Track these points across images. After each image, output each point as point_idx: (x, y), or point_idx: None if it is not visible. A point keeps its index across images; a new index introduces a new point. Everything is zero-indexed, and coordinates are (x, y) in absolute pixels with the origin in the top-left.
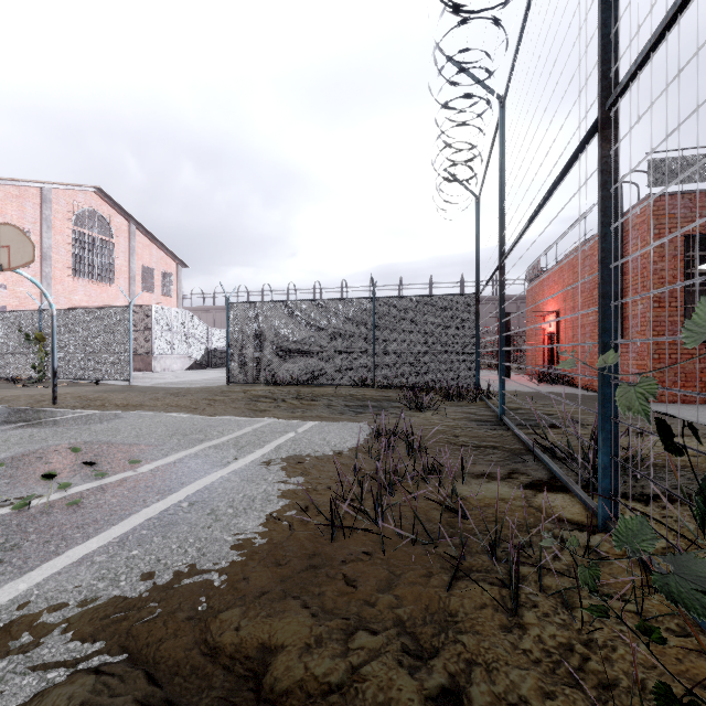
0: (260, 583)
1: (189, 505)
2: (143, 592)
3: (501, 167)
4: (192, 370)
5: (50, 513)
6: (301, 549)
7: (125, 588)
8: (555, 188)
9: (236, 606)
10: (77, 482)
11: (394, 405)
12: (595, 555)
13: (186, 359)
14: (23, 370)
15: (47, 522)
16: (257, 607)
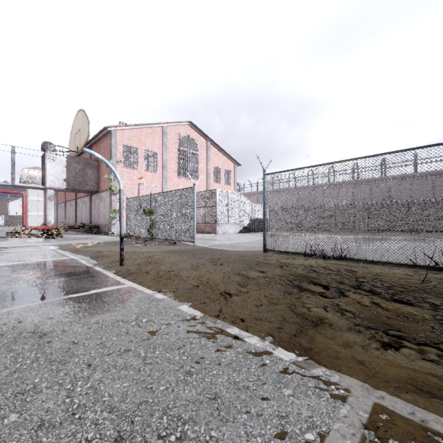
0: None
1: None
2: None
3: None
4: (241, 233)
5: None
6: None
7: None
8: None
9: None
10: None
11: None
12: None
13: (238, 225)
14: (144, 232)
15: None
16: None
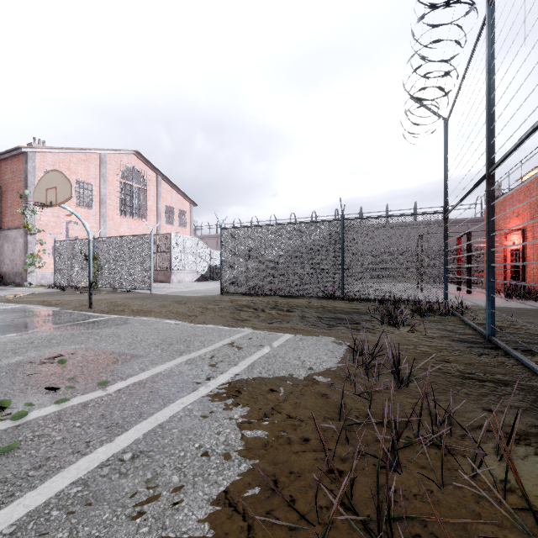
0: None
1: (132, 457)
2: None
3: (489, 68)
4: (199, 281)
5: None
6: None
7: None
8: None
9: None
10: (44, 402)
11: (364, 318)
12: None
13: (195, 273)
14: (84, 281)
15: None
16: None
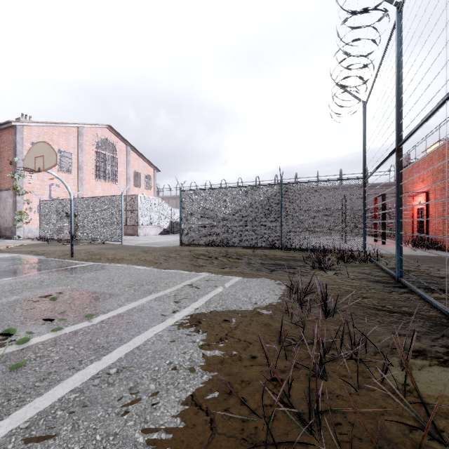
0: None
1: (117, 372)
2: None
3: (398, 63)
4: (162, 235)
5: None
6: None
7: None
8: None
9: None
10: (41, 331)
11: (299, 264)
12: None
13: (158, 228)
14: (65, 234)
15: None
16: None
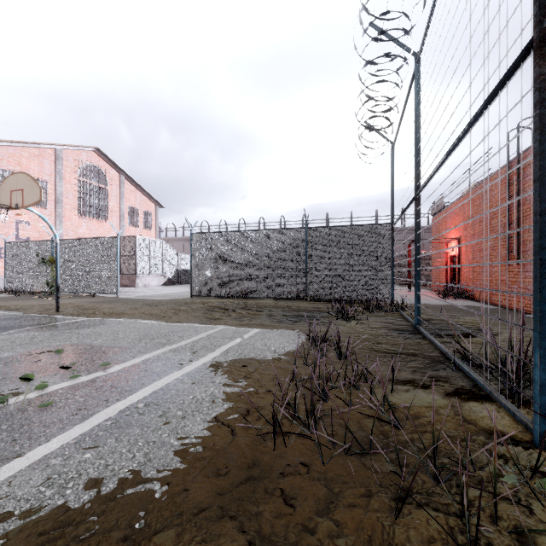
0: (199, 496)
1: (144, 406)
2: (86, 503)
3: (416, 113)
4: (166, 285)
5: (25, 411)
6: (241, 458)
7: (69, 497)
8: (476, 119)
9: (173, 525)
10: (56, 381)
11: (323, 315)
12: (540, 477)
13: (162, 277)
14: (40, 285)
15: (21, 420)
16: (193, 528)
